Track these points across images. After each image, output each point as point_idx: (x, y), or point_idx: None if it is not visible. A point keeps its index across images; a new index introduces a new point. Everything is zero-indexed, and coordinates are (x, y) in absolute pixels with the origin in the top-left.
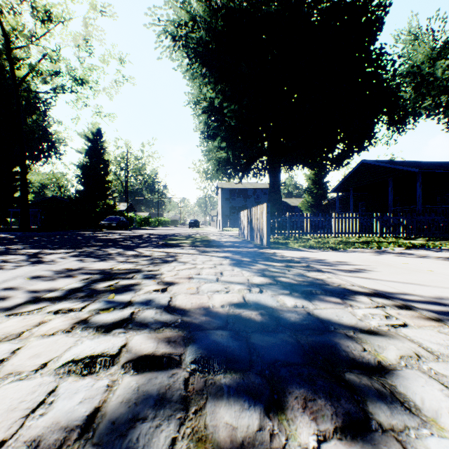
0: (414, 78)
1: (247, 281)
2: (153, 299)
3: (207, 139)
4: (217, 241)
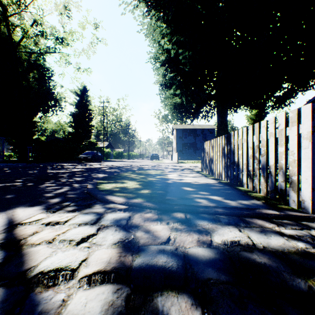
0: None
1: None
2: None
3: (164, 89)
4: (179, 185)
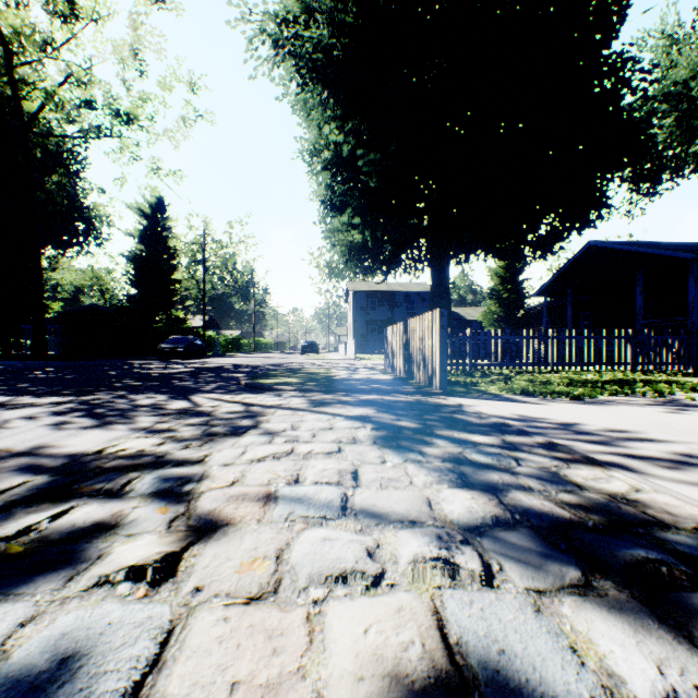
0: (677, 102)
1: (428, 512)
2: (83, 648)
3: (330, 213)
4: (347, 380)
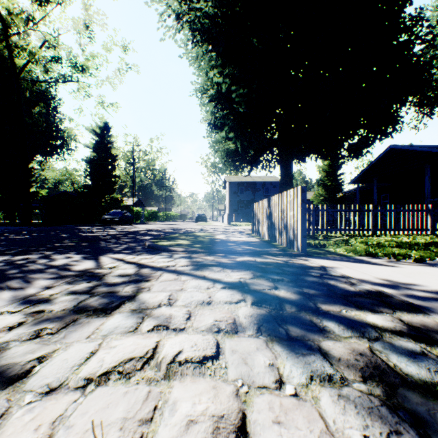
0: None
1: None
2: None
3: (214, 130)
4: (225, 242)
